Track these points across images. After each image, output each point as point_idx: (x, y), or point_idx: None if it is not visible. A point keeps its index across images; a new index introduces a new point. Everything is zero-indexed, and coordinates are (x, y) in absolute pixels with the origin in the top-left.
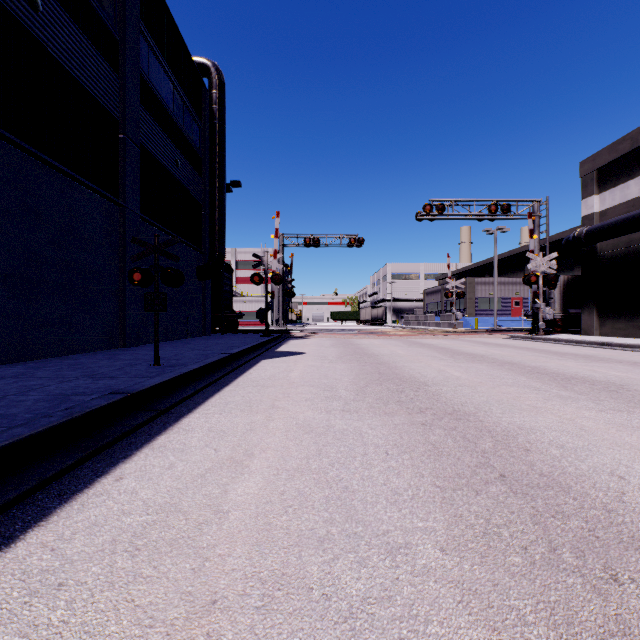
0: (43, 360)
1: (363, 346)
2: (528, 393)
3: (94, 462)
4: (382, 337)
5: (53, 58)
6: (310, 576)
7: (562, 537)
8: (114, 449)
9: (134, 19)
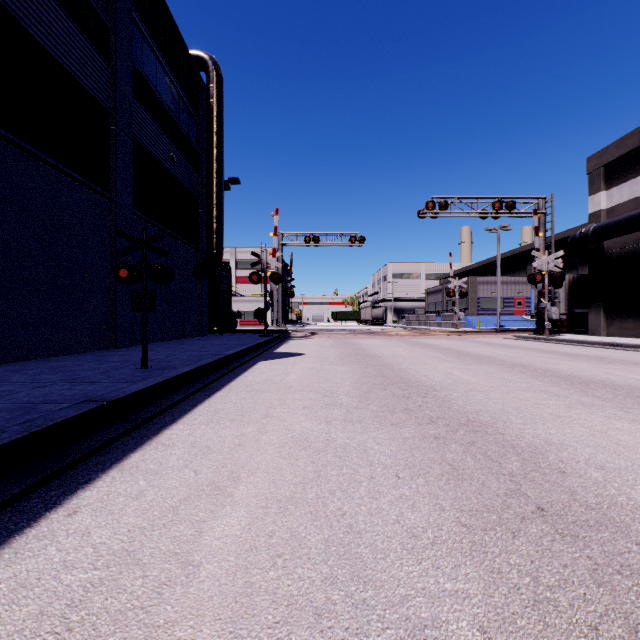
0: (25, 362)
1: (364, 347)
2: (547, 399)
3: (48, 489)
4: (383, 337)
5: (37, 43)
6: None
7: (639, 608)
8: (77, 471)
9: (126, 7)
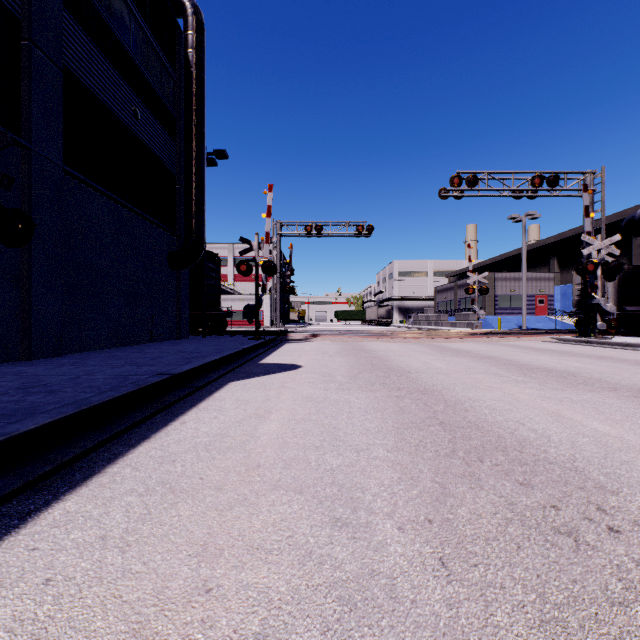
0: None
1: (380, 354)
2: None
3: None
4: (398, 340)
5: None
6: None
7: None
8: None
9: None
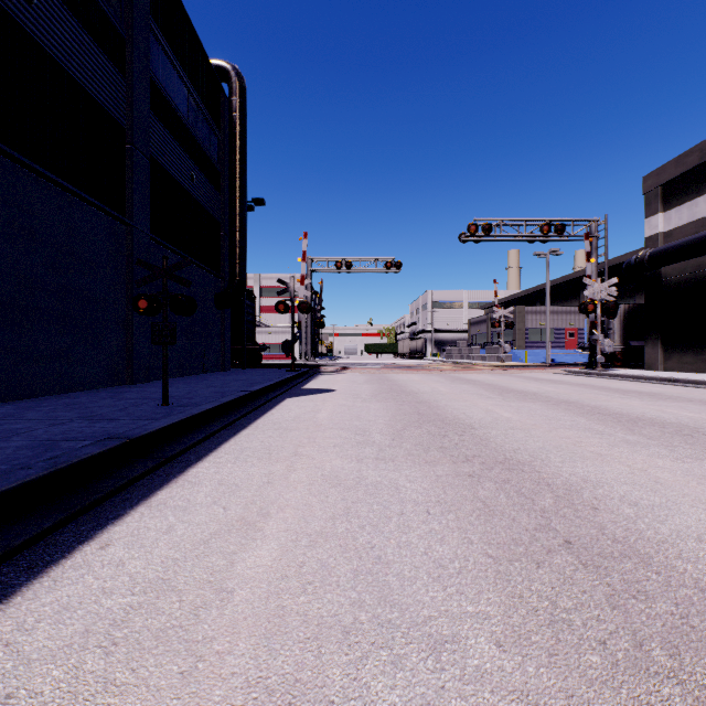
0: (37, 399)
1: (400, 382)
2: (590, 437)
3: (78, 524)
4: (422, 372)
5: (49, 57)
6: (331, 684)
7: (648, 626)
8: (104, 507)
9: (143, 15)
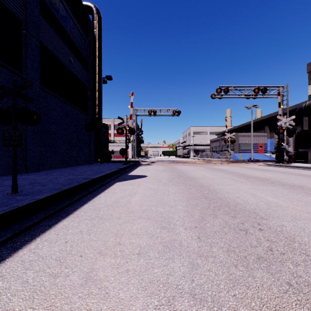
0: None
1: (183, 171)
2: None
3: None
4: (192, 165)
5: None
6: None
7: None
8: None
9: None
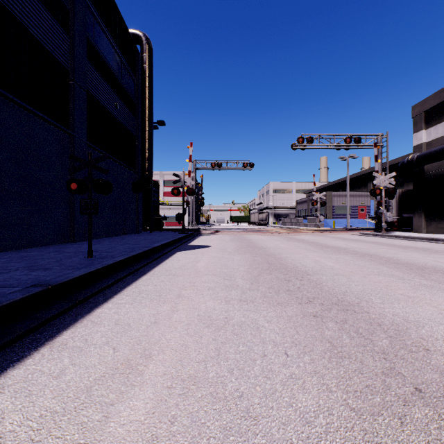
0: (3, 253)
1: (254, 241)
2: (395, 282)
3: None
4: (267, 234)
5: (13, 17)
6: None
7: None
8: (13, 348)
9: None
